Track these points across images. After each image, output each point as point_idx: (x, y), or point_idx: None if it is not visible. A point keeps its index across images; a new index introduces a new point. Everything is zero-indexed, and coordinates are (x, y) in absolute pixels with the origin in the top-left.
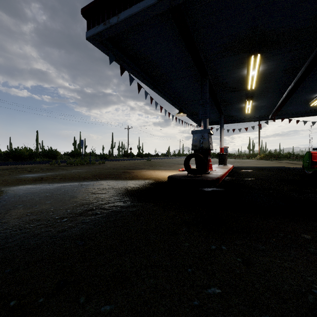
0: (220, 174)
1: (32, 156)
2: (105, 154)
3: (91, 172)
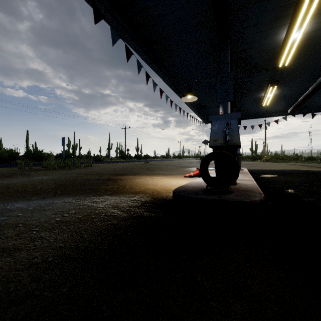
0: (255, 184)
1: (14, 158)
2: (99, 156)
3: (61, 179)
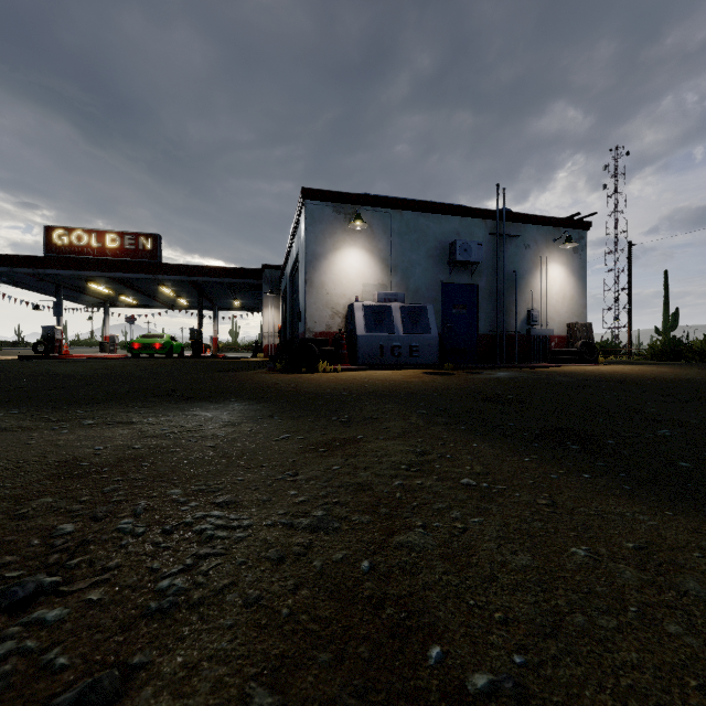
0: (66, 355)
1: None
2: None
3: None
